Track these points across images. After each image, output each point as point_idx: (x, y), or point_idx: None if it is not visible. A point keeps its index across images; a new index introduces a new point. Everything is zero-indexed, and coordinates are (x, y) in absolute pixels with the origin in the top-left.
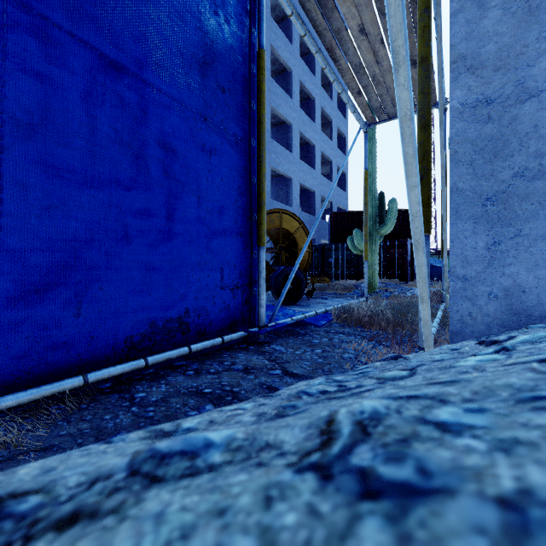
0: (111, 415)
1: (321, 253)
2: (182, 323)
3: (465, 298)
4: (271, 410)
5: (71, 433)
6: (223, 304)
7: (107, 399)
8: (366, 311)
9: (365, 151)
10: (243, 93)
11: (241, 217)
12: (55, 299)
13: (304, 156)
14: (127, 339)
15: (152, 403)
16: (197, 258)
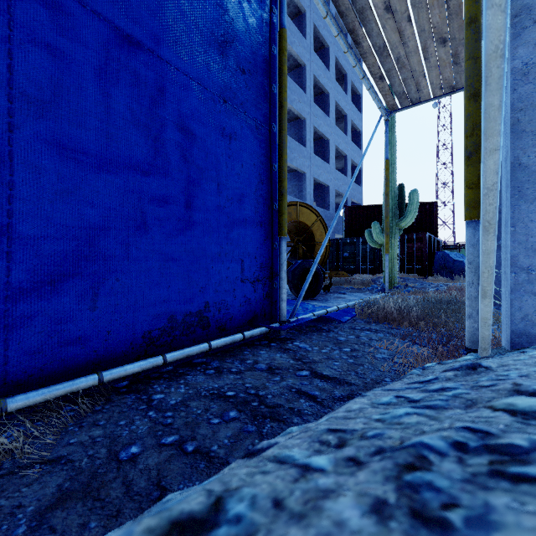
0: (126, 421)
1: (335, 248)
2: (201, 318)
3: (530, 292)
4: (394, 496)
5: (82, 442)
6: (244, 297)
7: (123, 400)
8: (391, 307)
9: (386, 140)
10: (264, 75)
11: (262, 206)
12: (69, 290)
13: (318, 151)
14: (144, 335)
15: (170, 406)
16: (217, 248)
